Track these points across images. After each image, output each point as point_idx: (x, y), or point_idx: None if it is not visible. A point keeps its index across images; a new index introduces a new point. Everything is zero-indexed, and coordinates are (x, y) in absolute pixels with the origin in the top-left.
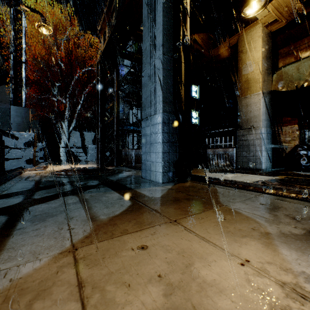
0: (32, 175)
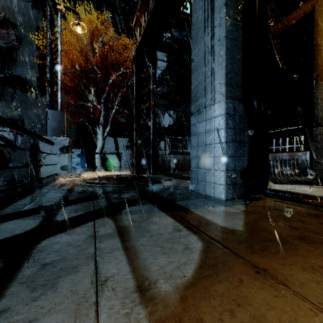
0: (64, 183)
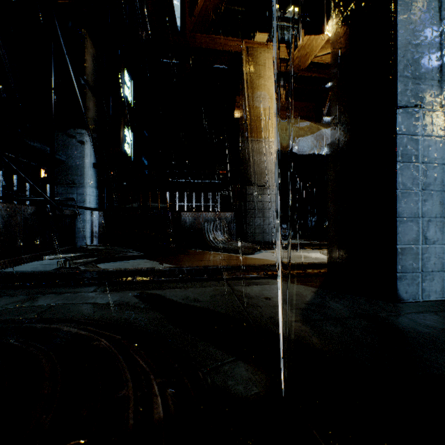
0: None
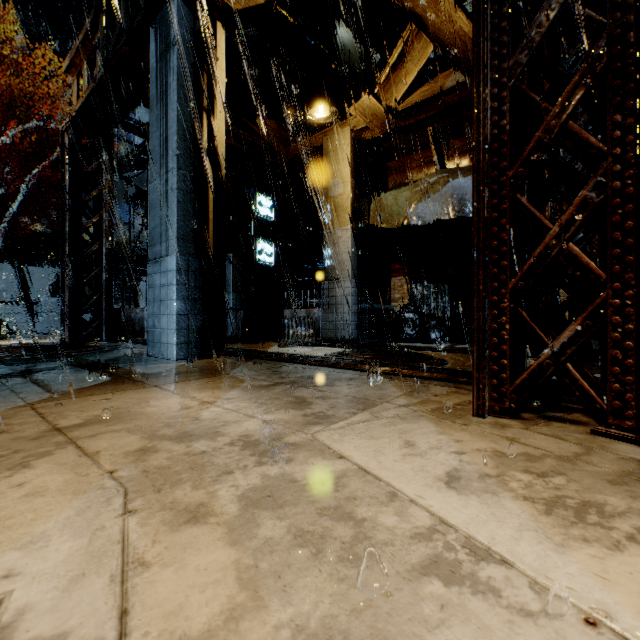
0: None
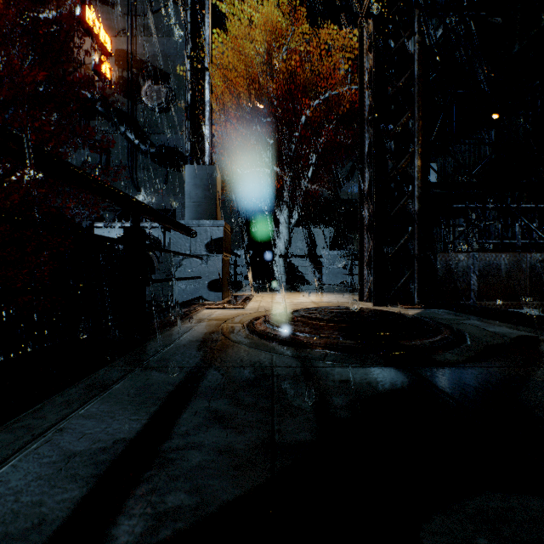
0: (200, 330)
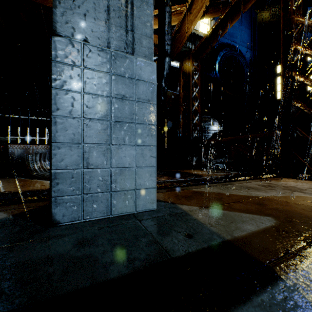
0: None
